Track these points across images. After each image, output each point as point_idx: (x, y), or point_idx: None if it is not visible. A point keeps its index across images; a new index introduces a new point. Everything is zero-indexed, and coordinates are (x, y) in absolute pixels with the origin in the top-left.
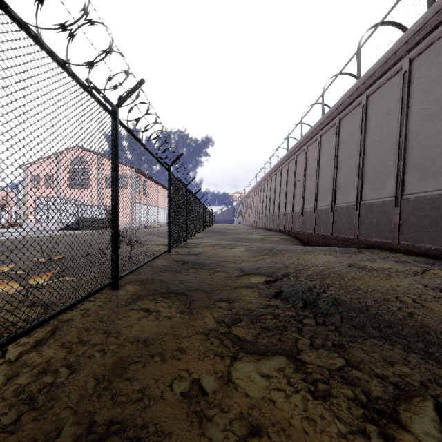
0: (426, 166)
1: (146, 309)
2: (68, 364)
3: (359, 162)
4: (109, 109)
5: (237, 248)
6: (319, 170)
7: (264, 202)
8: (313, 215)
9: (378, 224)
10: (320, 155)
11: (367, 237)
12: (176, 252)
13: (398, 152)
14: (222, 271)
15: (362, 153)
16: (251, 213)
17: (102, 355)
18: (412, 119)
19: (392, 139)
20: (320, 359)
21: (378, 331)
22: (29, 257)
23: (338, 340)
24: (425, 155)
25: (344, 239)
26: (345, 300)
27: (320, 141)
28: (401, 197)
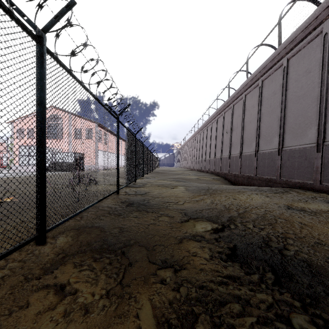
0: None
1: (61, 286)
2: None
3: (281, 115)
4: (29, 29)
5: (178, 188)
6: (244, 123)
7: (197, 150)
8: (238, 160)
9: (300, 167)
10: (244, 111)
11: (289, 178)
12: (125, 192)
13: (319, 105)
14: (165, 214)
15: (284, 107)
16: (187, 158)
17: None
18: None
19: (313, 94)
20: None
21: None
22: None
23: None
24: None
25: (267, 180)
26: (321, 264)
27: (245, 100)
28: (323, 144)
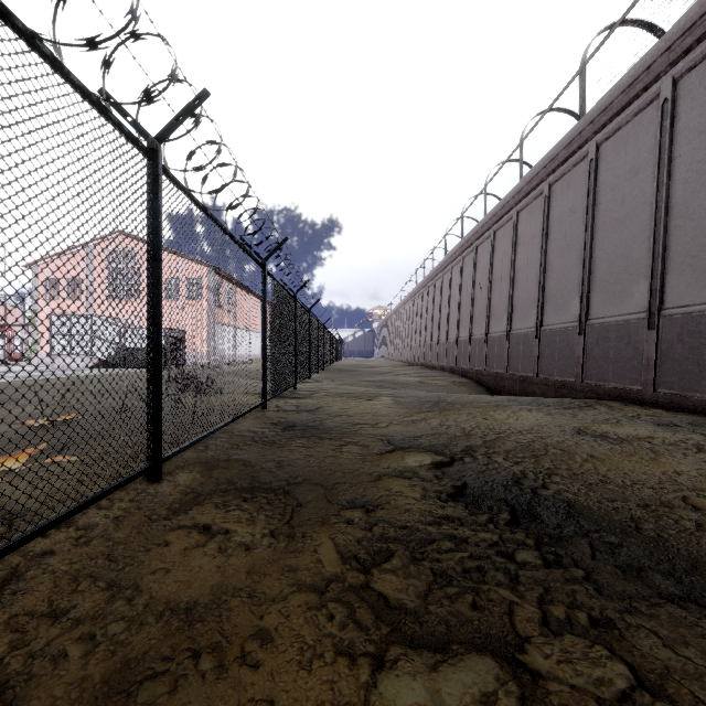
0: (704, 259)
1: (205, 526)
2: (1, 680)
3: (584, 255)
4: (140, 143)
5: (379, 400)
6: (515, 269)
7: (422, 323)
8: (504, 344)
9: (618, 359)
10: (516, 245)
11: (599, 381)
12: (276, 406)
13: (653, 237)
14: (353, 442)
15: (590, 240)
16: (401, 341)
17: (86, 653)
18: (678, 179)
19: (642, 215)
20: (574, 667)
21: (676, 581)
22: (21, 415)
23: (600, 609)
24: (703, 240)
25: (559, 384)
26: (589, 504)
27: (517, 222)
28: (659, 313)
